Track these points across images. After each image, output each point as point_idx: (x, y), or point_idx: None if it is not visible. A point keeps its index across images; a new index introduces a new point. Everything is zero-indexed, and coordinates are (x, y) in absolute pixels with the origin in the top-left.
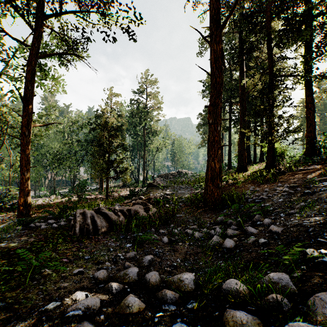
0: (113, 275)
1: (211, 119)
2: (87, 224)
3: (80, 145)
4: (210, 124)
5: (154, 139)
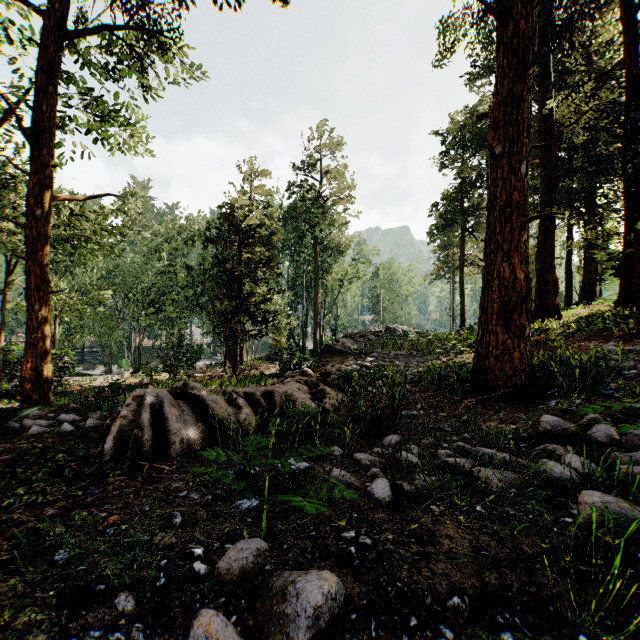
0: None
1: (501, 144)
2: (139, 426)
3: (190, 275)
4: (496, 159)
5: (337, 265)
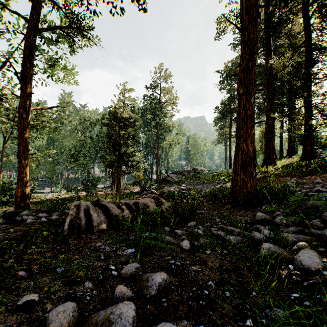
0: (88, 313)
1: (242, 89)
2: (79, 219)
3: (93, 142)
4: (240, 96)
5: (168, 136)
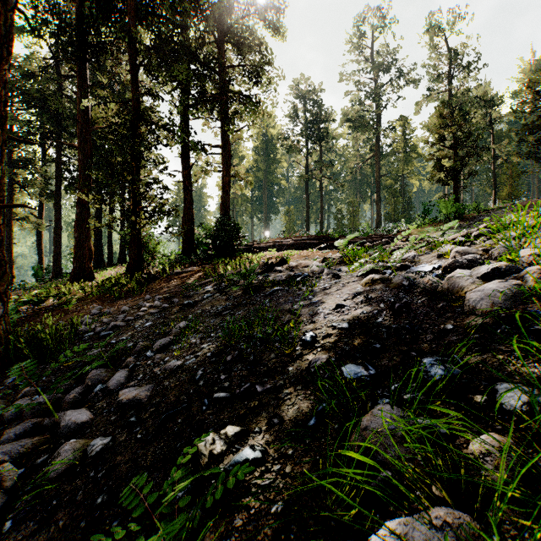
0: None
1: None
2: None
3: None
4: None
5: None
